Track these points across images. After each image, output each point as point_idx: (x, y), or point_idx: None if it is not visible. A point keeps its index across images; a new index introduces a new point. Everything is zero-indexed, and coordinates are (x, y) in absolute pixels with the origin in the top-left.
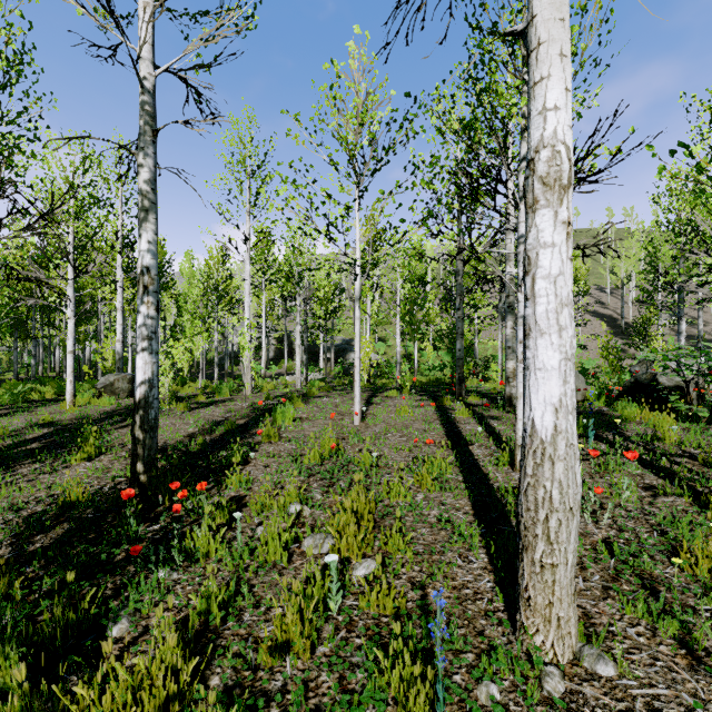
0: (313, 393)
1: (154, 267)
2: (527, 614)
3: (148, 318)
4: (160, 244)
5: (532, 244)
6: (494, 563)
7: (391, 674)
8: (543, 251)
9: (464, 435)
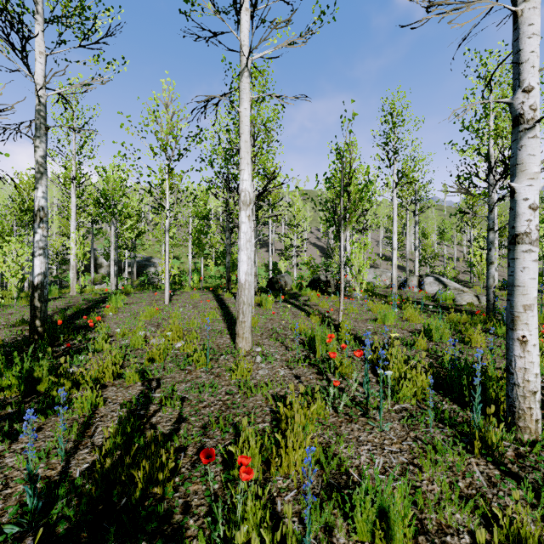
0: (130, 291)
1: (46, 207)
2: (237, 339)
3: (43, 237)
4: None
5: (239, 221)
6: (232, 337)
7: (193, 357)
8: (242, 224)
9: (227, 304)
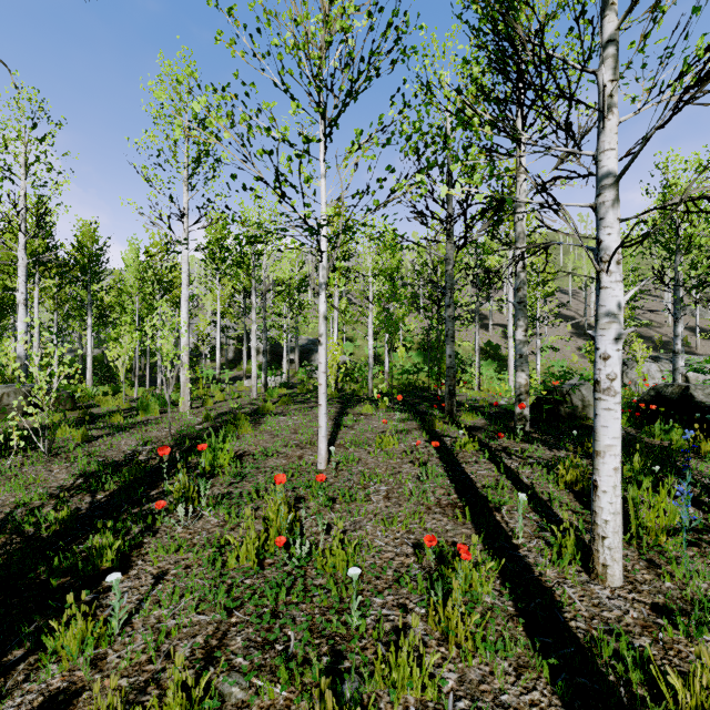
0: (267, 409)
1: None
2: None
3: None
4: (91, 227)
5: None
6: None
7: None
8: None
9: (479, 488)
